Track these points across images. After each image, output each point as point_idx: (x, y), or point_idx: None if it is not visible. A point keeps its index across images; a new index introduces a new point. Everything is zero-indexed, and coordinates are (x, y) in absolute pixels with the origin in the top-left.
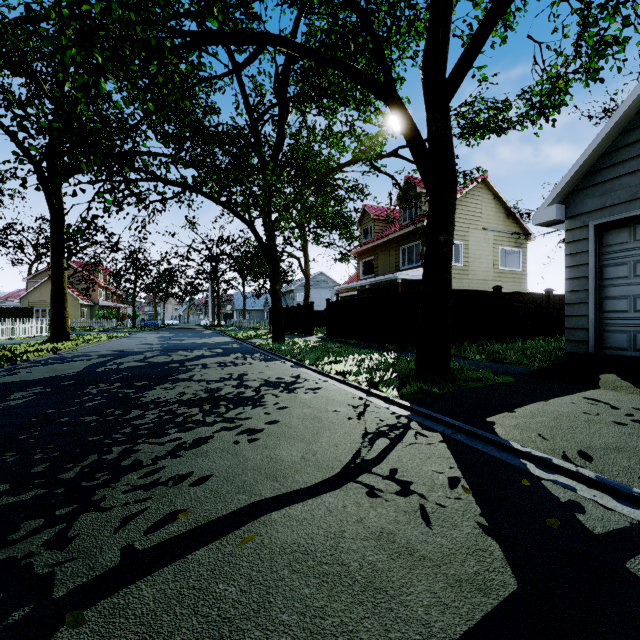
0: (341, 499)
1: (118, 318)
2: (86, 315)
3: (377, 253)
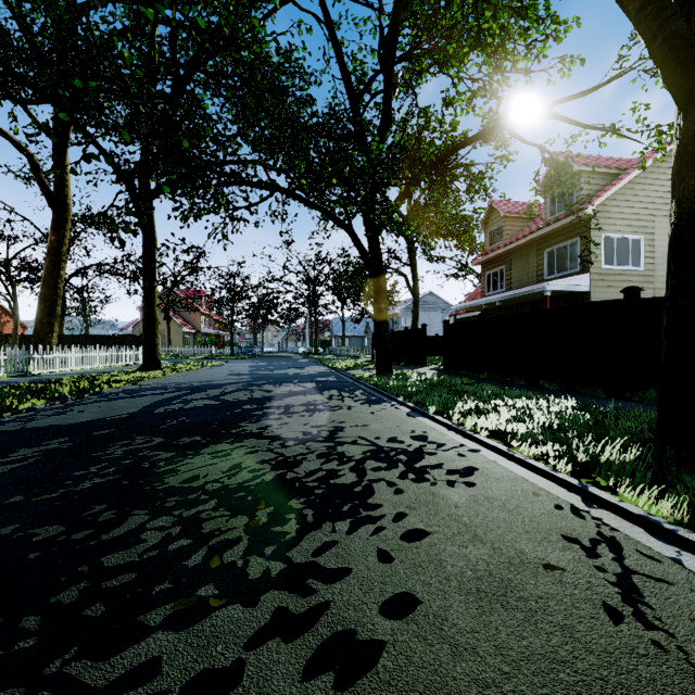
0: None
1: (219, 345)
2: (189, 342)
3: (509, 261)
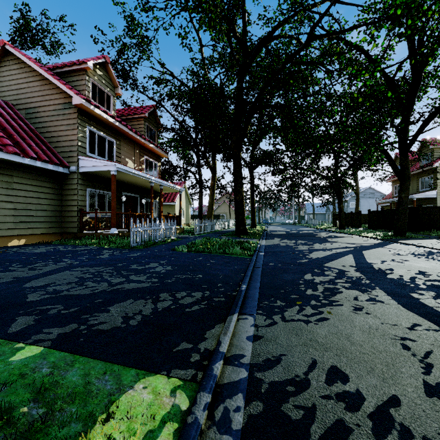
0: (359, 241)
1: None
2: None
3: None
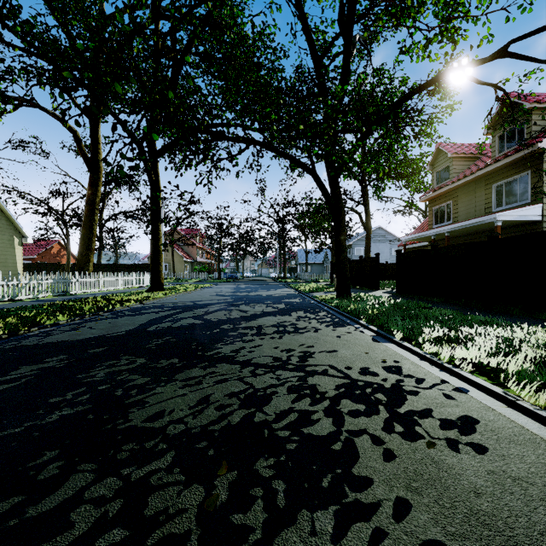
0: None
1: (210, 271)
2: (188, 269)
3: (456, 196)
